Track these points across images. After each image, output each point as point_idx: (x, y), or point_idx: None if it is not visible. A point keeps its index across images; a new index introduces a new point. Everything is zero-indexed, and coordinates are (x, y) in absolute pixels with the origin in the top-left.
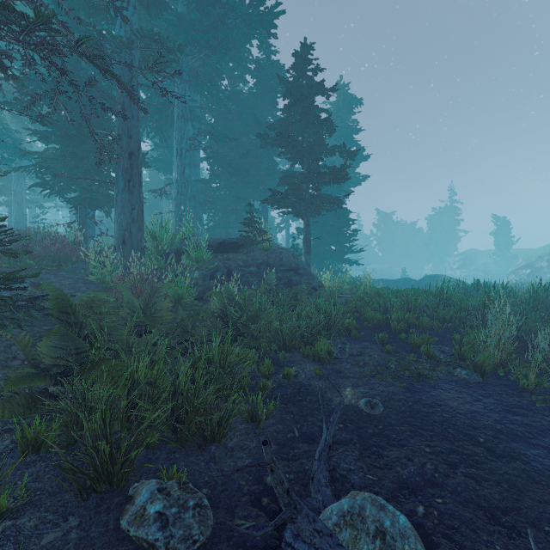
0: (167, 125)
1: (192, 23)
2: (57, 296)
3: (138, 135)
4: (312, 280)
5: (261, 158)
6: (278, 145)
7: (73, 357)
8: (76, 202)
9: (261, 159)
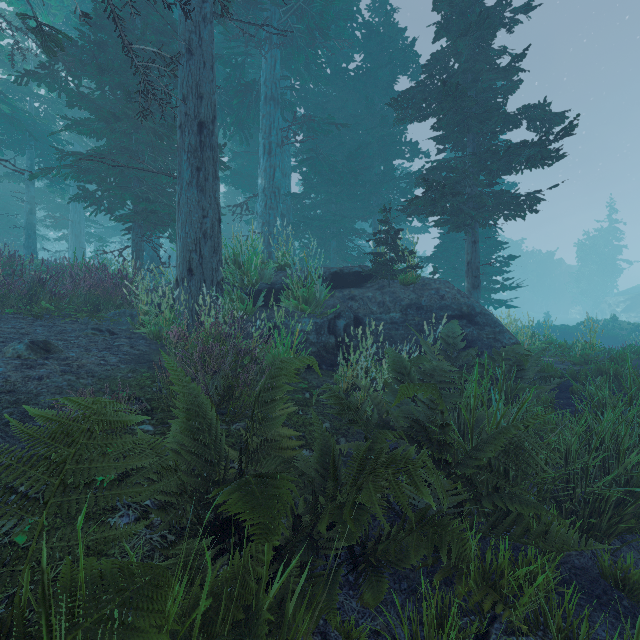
0: (249, 118)
1: None
2: None
3: (213, 96)
4: (501, 334)
5: (372, 161)
6: (422, 118)
7: None
8: (127, 217)
9: (372, 162)
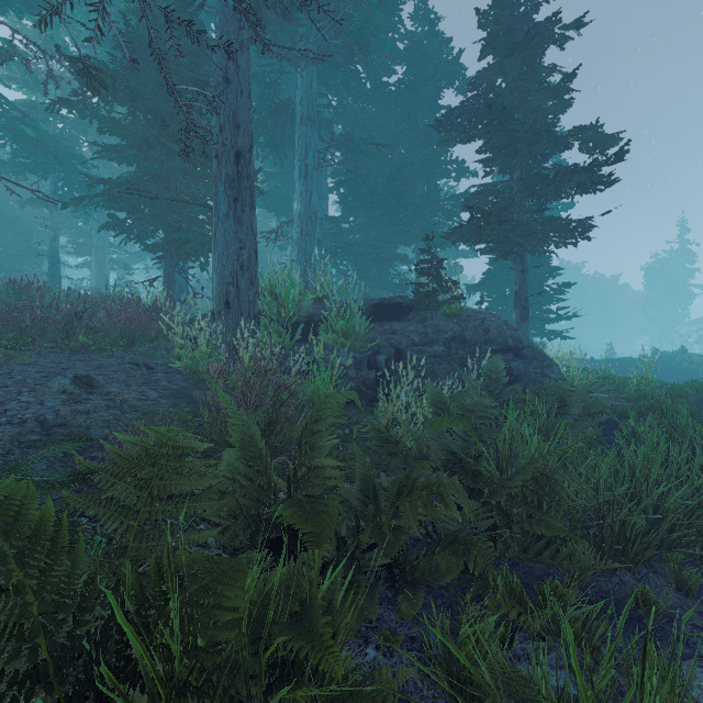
0: (283, 138)
1: None
2: None
3: (250, 124)
4: (549, 369)
5: (415, 181)
6: (467, 140)
7: None
8: (159, 247)
9: (415, 183)
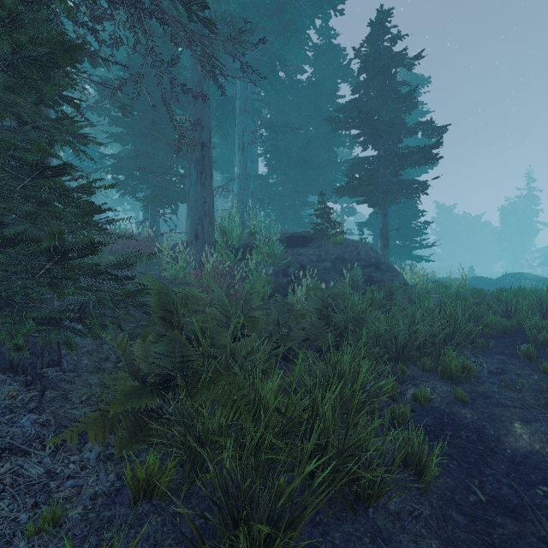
0: (227, 121)
1: (256, 10)
2: (159, 290)
3: (209, 125)
4: (396, 277)
5: (320, 149)
6: (350, 128)
7: (176, 365)
8: (148, 200)
9: (320, 150)
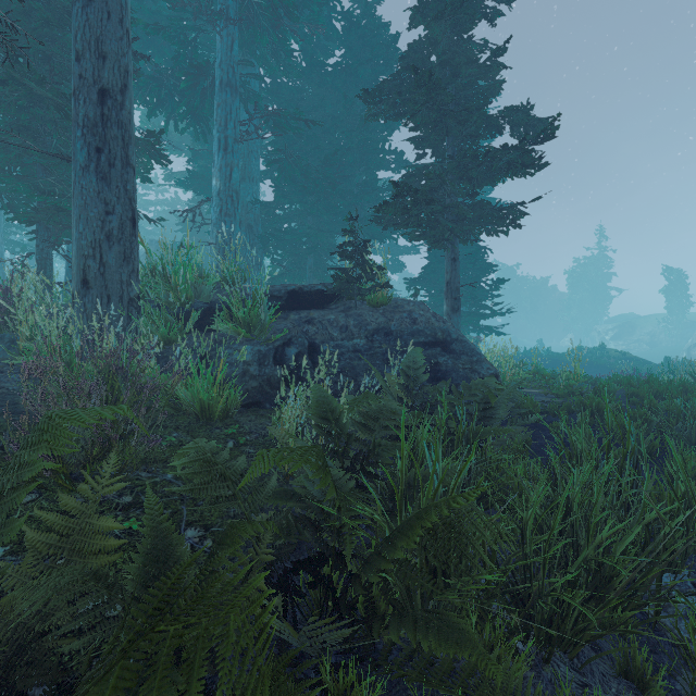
0: (205, 108)
1: None
2: None
3: (123, 58)
4: (478, 364)
5: (354, 169)
6: (398, 116)
7: None
8: (24, 215)
9: (353, 171)
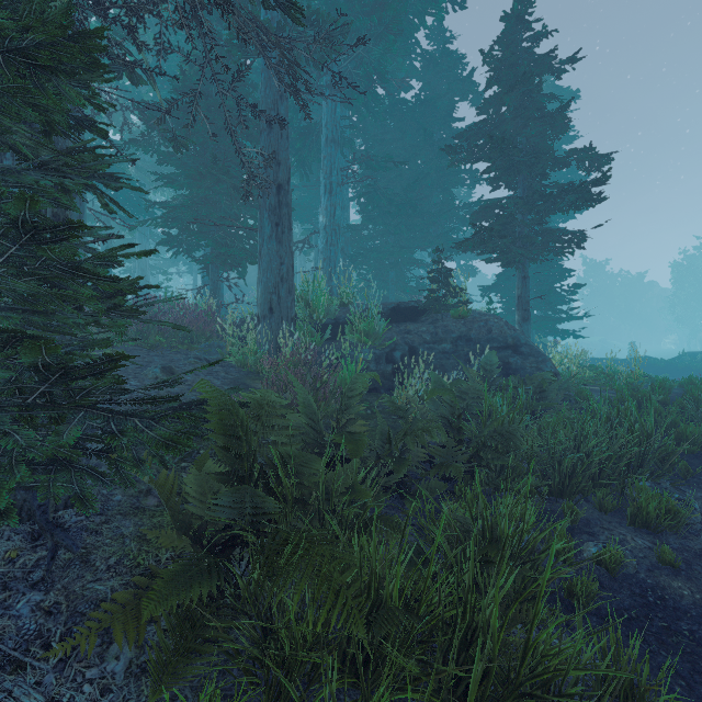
0: (309, 156)
1: (349, 7)
2: (220, 405)
3: (288, 160)
4: (543, 364)
5: (431, 190)
6: (475, 161)
7: (246, 518)
8: (208, 260)
9: (431, 191)
